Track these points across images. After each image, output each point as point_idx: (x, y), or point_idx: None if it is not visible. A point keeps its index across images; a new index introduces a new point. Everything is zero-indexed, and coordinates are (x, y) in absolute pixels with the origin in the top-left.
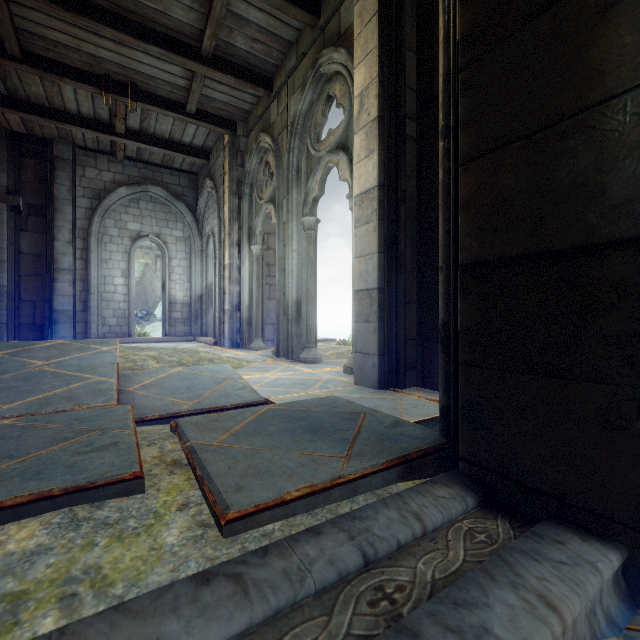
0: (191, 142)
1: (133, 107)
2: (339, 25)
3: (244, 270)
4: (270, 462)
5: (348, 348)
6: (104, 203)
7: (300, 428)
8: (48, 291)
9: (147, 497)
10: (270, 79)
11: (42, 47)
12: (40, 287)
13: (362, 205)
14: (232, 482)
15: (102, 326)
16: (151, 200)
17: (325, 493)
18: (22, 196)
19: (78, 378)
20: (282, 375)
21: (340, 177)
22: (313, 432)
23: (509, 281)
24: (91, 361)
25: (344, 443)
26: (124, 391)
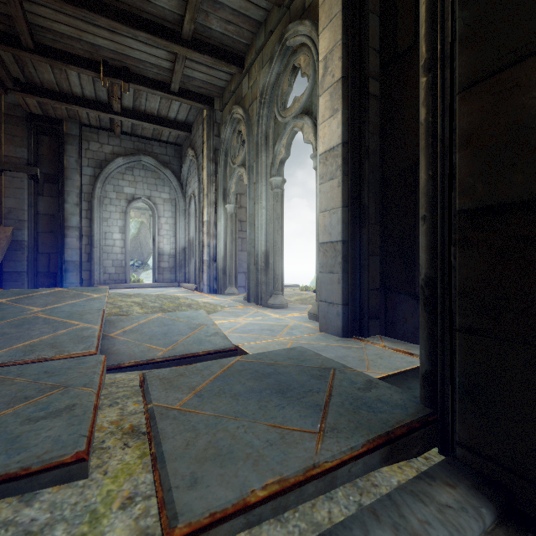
0: (175, 117)
1: (126, 88)
2: (304, 0)
3: (220, 226)
4: (233, 438)
5: (311, 294)
6: (105, 171)
7: (267, 388)
8: (60, 245)
9: (89, 485)
10: (242, 57)
11: (50, 39)
12: (54, 242)
13: (326, 162)
14: (187, 470)
15: (103, 274)
16: (143, 168)
17: (297, 490)
18: (39, 167)
19: (65, 324)
20: (252, 320)
21: (304, 140)
22: (281, 394)
23: (535, 230)
24: (81, 308)
25: (316, 411)
26: (106, 337)
